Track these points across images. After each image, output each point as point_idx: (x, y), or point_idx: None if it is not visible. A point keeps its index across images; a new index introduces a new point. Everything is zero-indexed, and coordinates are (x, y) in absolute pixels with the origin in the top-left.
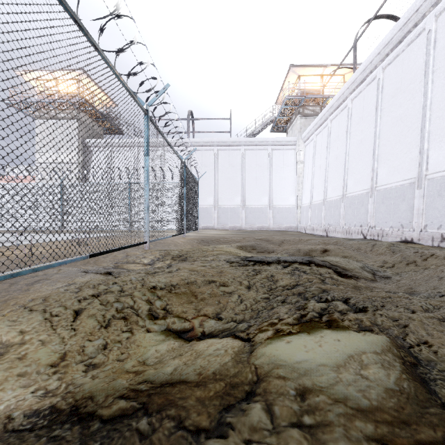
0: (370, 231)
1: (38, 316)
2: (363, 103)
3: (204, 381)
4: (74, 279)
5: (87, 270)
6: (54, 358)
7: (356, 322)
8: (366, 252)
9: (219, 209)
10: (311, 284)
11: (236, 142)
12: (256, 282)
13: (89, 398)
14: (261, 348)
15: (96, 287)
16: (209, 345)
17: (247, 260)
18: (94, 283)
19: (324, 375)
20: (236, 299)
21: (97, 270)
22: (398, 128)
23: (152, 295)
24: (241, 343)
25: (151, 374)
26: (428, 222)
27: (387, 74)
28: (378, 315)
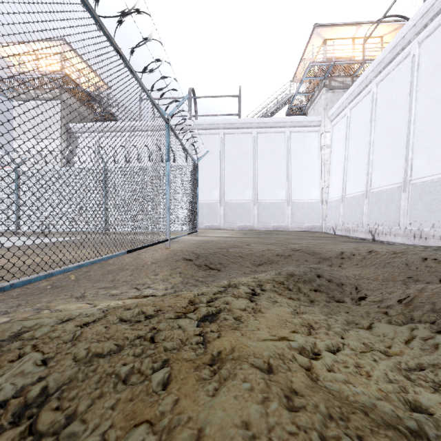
0: None
1: None
2: None
3: None
4: None
5: None
6: None
7: None
8: None
9: (226, 205)
10: None
11: (247, 124)
12: None
13: None
14: None
15: None
16: None
17: None
18: None
19: None
20: None
21: None
22: None
23: None
24: None
25: None
26: None
27: None
28: None
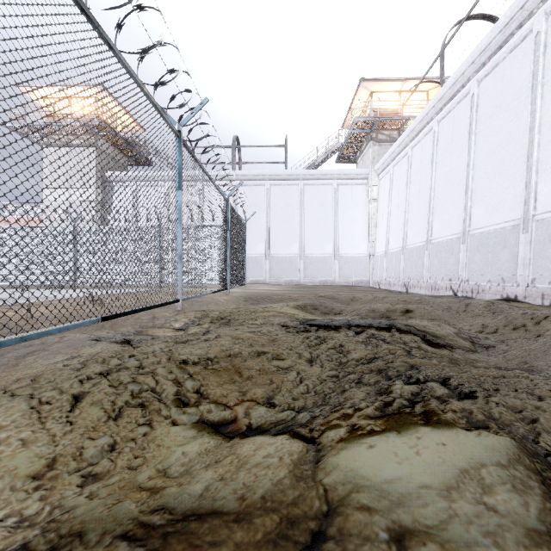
0: (462, 286)
1: (22, 404)
2: (453, 125)
3: (249, 512)
4: (79, 349)
5: (99, 337)
6: (38, 466)
7: (463, 414)
8: (459, 312)
9: (272, 259)
10: (394, 357)
11: (293, 176)
12: (321, 354)
13: (77, 536)
14: (331, 457)
15: (106, 362)
16: (257, 448)
17: (307, 324)
18: (104, 356)
19: (429, 504)
20: (293, 377)
21: (113, 337)
22: (498, 156)
23: (182, 372)
24: (302, 445)
25: (172, 495)
26: (537, 275)
27: (484, 88)
28: (493, 403)
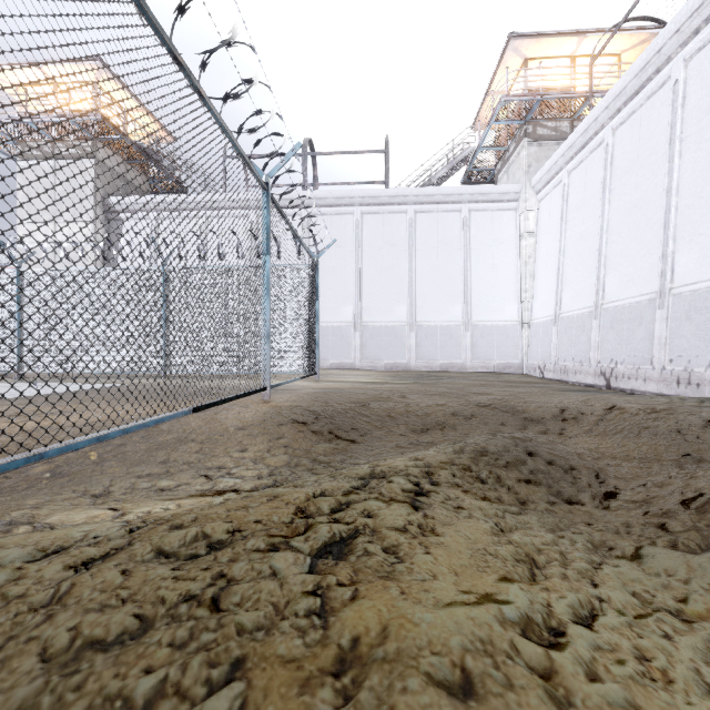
0: None
1: None
2: None
3: None
4: None
5: None
6: None
7: None
8: None
9: (364, 330)
10: None
11: (398, 198)
12: None
13: None
14: None
15: None
16: None
17: None
18: None
19: None
20: None
21: None
22: None
23: None
24: None
25: None
26: None
27: None
28: None
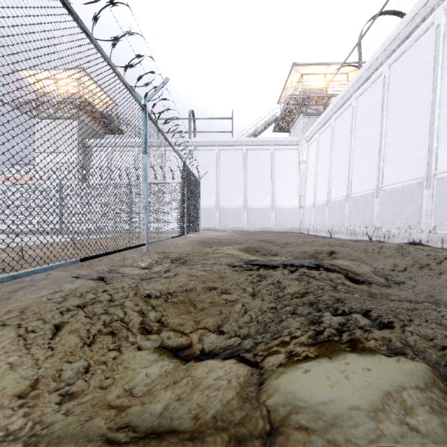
0: (375, 232)
1: (11, 333)
2: (369, 101)
3: (202, 431)
4: (62, 285)
5: (78, 274)
6: (23, 386)
7: (383, 342)
8: (374, 254)
9: (220, 210)
10: (322, 292)
11: (238, 142)
12: (262, 289)
13: None
14: (272, 380)
15: (83, 296)
16: (209, 371)
17: (250, 264)
18: (82, 291)
19: (359, 425)
20: (239, 309)
21: (90, 274)
22: (405, 126)
23: (146, 304)
24: (247, 369)
25: (136, 414)
26: (437, 223)
27: (394, 70)
28: (408, 333)
